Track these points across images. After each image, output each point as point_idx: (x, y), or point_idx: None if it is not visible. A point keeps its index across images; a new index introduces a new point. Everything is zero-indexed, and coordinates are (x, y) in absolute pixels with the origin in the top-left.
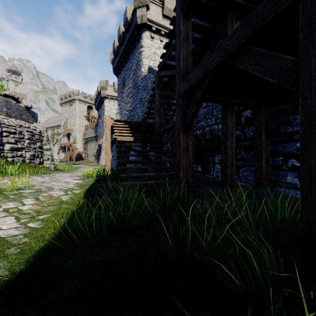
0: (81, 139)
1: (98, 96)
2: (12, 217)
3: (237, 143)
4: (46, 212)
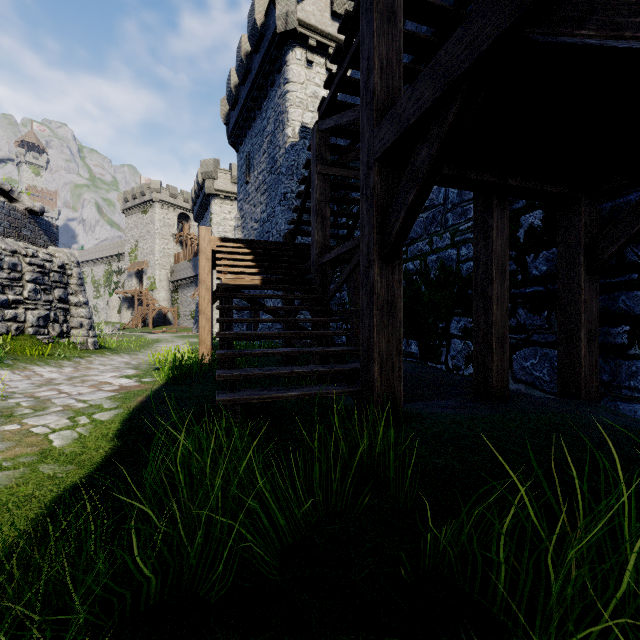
0: (166, 283)
1: (199, 193)
2: None
3: None
4: None
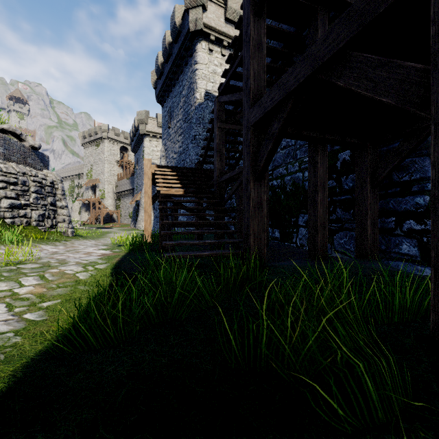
0: (112, 194)
1: (135, 133)
2: (1, 305)
3: (330, 198)
4: (53, 296)
